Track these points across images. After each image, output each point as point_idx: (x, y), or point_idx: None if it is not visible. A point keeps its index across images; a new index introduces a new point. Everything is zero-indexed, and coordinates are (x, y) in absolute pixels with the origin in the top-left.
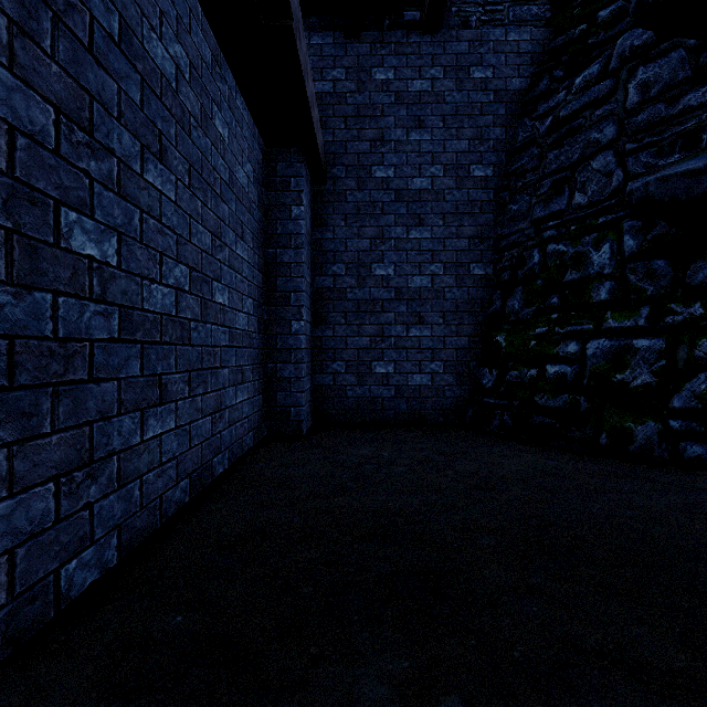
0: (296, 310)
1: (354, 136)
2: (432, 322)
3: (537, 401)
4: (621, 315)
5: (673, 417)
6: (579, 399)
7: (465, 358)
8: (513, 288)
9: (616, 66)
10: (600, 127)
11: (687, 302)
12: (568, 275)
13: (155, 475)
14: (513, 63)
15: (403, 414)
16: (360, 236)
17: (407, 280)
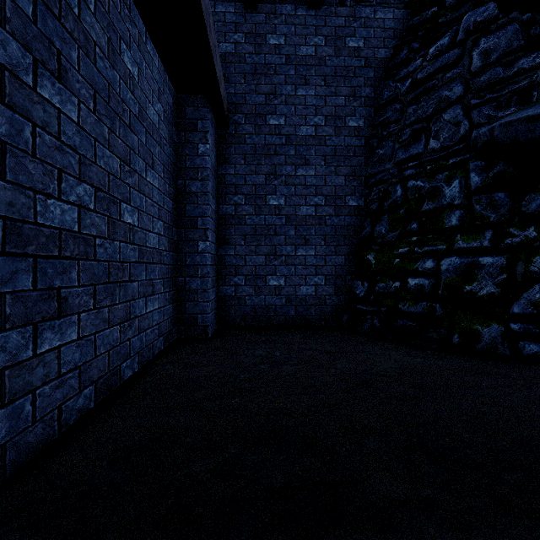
0: (202, 233)
1: (251, 89)
2: (315, 243)
3: (400, 308)
4: (469, 237)
5: (513, 320)
6: (435, 306)
7: (342, 273)
8: (380, 217)
9: (463, 38)
10: (450, 86)
11: (523, 226)
12: (425, 205)
13: (52, 387)
14: (379, 36)
15: (292, 319)
16: (257, 173)
17: (295, 209)
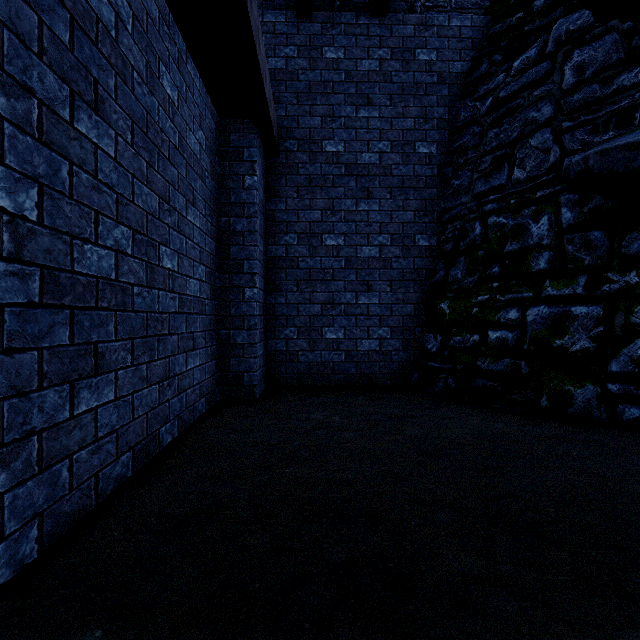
0: (249, 278)
1: (305, 111)
2: (380, 290)
3: (479, 365)
4: (559, 283)
5: (611, 380)
6: (520, 363)
7: (411, 324)
8: (455, 259)
9: (553, 50)
10: (538, 107)
11: (623, 271)
12: (508, 246)
13: (89, 452)
14: (455, 47)
15: (353, 378)
16: (312, 208)
17: (356, 250)
